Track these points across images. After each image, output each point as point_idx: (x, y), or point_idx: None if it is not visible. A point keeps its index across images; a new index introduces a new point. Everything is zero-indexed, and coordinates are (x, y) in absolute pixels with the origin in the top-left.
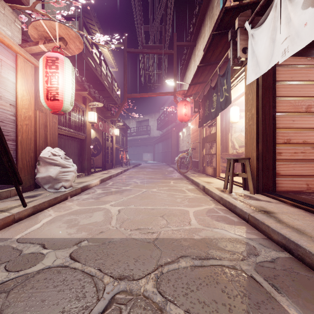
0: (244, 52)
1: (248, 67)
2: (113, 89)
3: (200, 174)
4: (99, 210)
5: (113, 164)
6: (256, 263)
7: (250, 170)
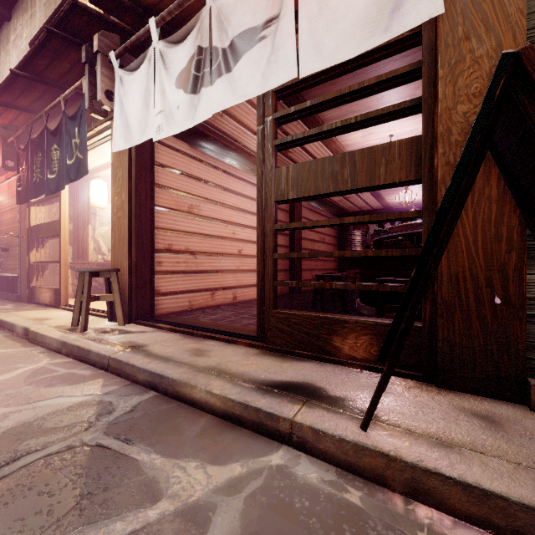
0: (111, 96)
1: (116, 126)
2: None
3: (21, 305)
4: None
5: None
6: (108, 423)
7: (119, 288)
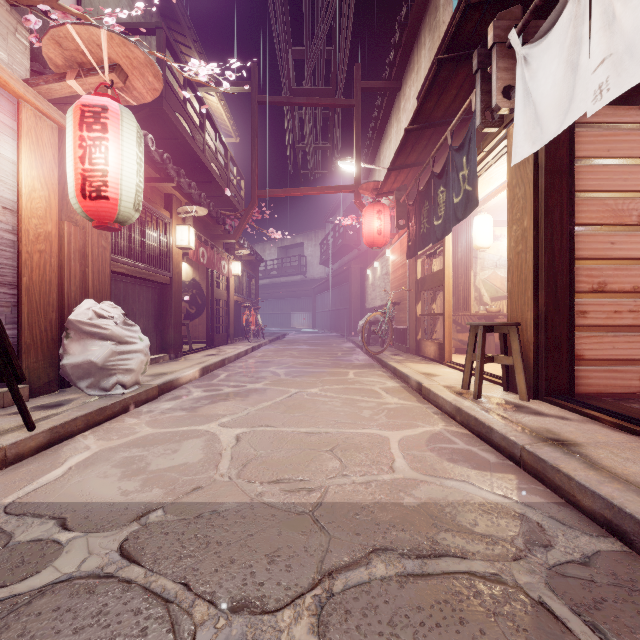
0: (505, 97)
1: (517, 128)
2: (230, 179)
3: (410, 356)
4: (194, 436)
5: (229, 335)
6: (548, 568)
7: (520, 348)
